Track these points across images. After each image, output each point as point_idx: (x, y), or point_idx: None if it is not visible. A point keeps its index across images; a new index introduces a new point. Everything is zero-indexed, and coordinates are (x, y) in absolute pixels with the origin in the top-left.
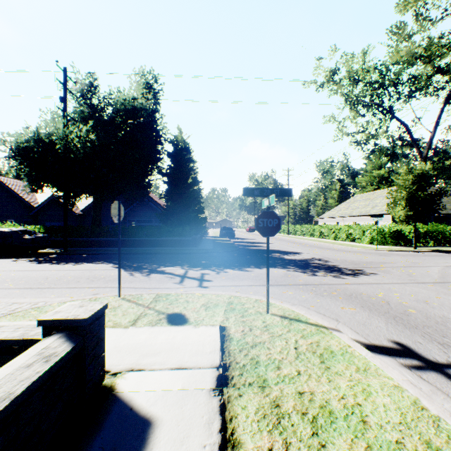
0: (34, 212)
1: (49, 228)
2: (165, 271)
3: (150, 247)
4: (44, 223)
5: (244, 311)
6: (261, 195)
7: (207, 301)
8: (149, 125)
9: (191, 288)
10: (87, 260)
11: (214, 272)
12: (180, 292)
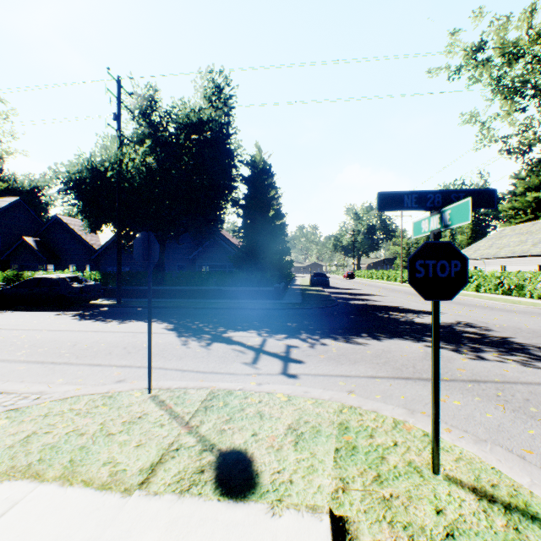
0: (96, 256)
1: (106, 274)
2: (234, 339)
3: (220, 299)
4: (105, 268)
5: (379, 461)
6: (420, 207)
7: (297, 419)
8: (219, 141)
9: (269, 377)
10: (138, 316)
11: (306, 344)
12: (250, 389)
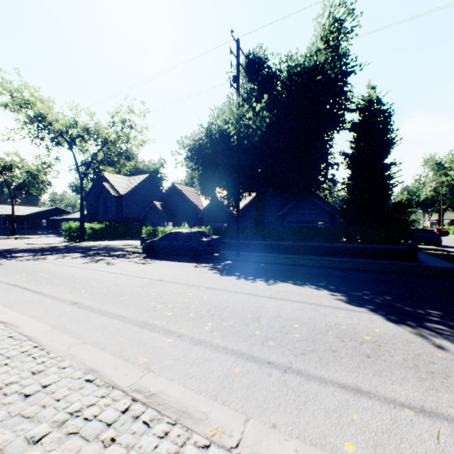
0: (201, 214)
1: (217, 229)
2: None
3: (334, 257)
4: (208, 225)
5: None
6: None
7: None
8: (341, 80)
9: None
10: (274, 274)
11: None
12: None
